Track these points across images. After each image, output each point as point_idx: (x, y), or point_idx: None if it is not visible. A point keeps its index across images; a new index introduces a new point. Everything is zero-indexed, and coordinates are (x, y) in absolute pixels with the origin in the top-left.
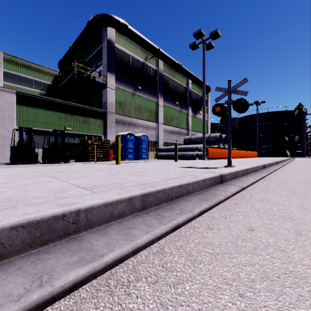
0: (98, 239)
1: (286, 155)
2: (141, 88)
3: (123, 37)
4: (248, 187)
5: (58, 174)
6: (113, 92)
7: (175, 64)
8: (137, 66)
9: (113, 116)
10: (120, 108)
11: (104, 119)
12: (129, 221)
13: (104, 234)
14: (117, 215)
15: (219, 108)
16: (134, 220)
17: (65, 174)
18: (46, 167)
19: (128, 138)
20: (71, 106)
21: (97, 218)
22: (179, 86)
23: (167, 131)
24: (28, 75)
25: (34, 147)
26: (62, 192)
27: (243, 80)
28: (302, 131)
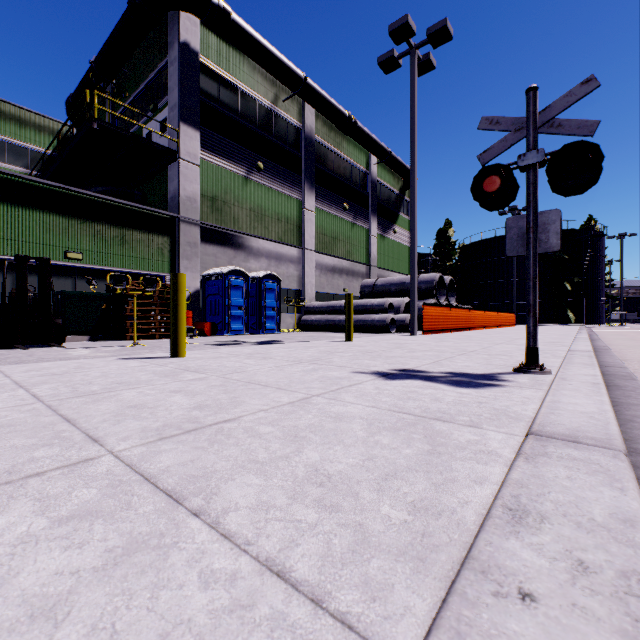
0: None
1: (568, 321)
2: (263, 166)
3: (221, 43)
4: None
5: None
6: (196, 171)
7: (341, 117)
8: (254, 115)
9: (195, 229)
10: (214, 211)
11: (172, 235)
12: None
13: None
14: None
15: (499, 179)
16: None
17: None
18: None
19: (231, 281)
20: (83, 200)
21: None
22: (350, 168)
23: (325, 269)
24: None
25: None
26: None
27: (582, 84)
28: (599, 273)
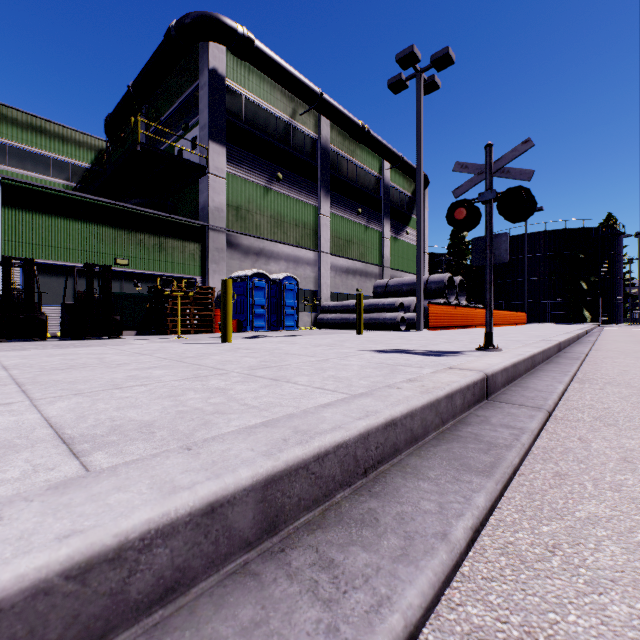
0: None
1: (584, 320)
2: (282, 176)
3: (245, 66)
4: (555, 408)
5: (49, 376)
6: (223, 184)
7: (355, 127)
8: (274, 129)
9: (222, 236)
10: (238, 219)
11: (202, 242)
12: (199, 621)
13: None
14: (147, 598)
15: (465, 210)
16: (224, 611)
17: (70, 376)
18: (47, 351)
19: (255, 283)
20: (129, 213)
21: None
22: (364, 174)
23: (339, 270)
24: (40, 148)
25: (39, 304)
26: None
27: (523, 144)
28: (616, 271)
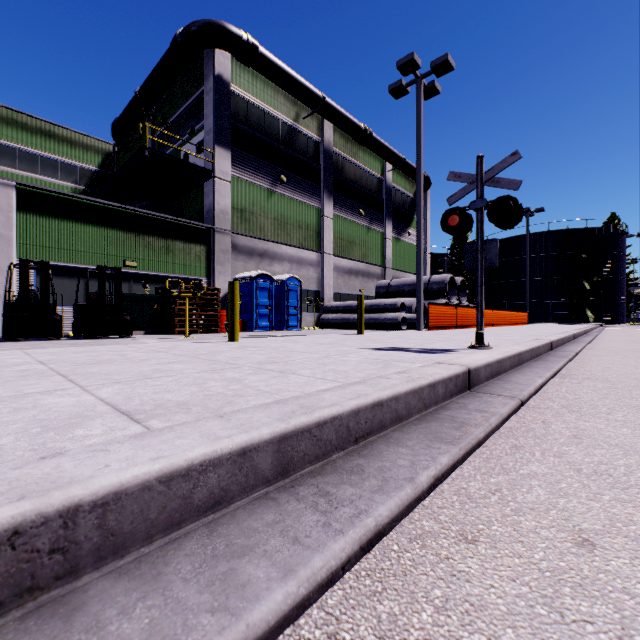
0: (128, 609)
1: (587, 320)
2: (286, 179)
3: (249, 72)
4: (530, 398)
5: (85, 369)
6: (228, 187)
7: (357, 130)
8: (278, 133)
9: (227, 238)
10: (243, 221)
11: (207, 244)
12: (239, 520)
13: (152, 583)
14: (204, 505)
15: (458, 217)
16: (254, 516)
17: (103, 369)
18: (71, 349)
19: (259, 284)
20: (137, 216)
21: (139, 522)
22: (366, 176)
23: (342, 271)
24: (49, 151)
25: (54, 305)
26: (63, 428)
27: (511, 156)
28: (619, 271)
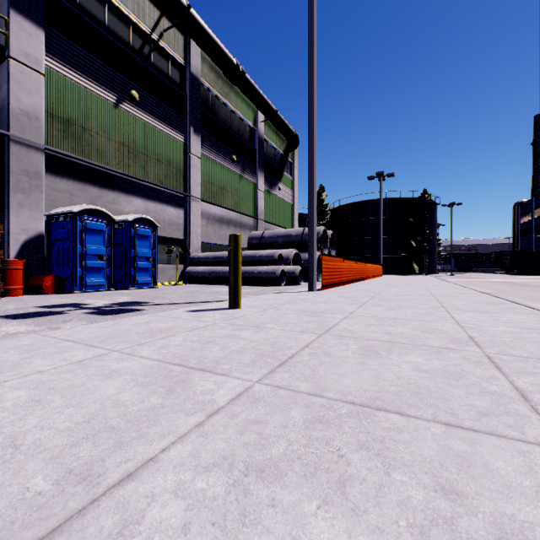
0: None
1: (413, 271)
2: (139, 97)
3: None
4: None
5: None
6: (39, 81)
7: (229, 62)
8: (127, 35)
9: (37, 154)
10: (68, 137)
11: None
12: None
13: None
14: None
15: None
16: None
17: None
18: None
19: (86, 223)
20: None
21: None
22: (238, 121)
23: (212, 218)
24: None
25: None
26: None
27: None
28: (433, 233)
